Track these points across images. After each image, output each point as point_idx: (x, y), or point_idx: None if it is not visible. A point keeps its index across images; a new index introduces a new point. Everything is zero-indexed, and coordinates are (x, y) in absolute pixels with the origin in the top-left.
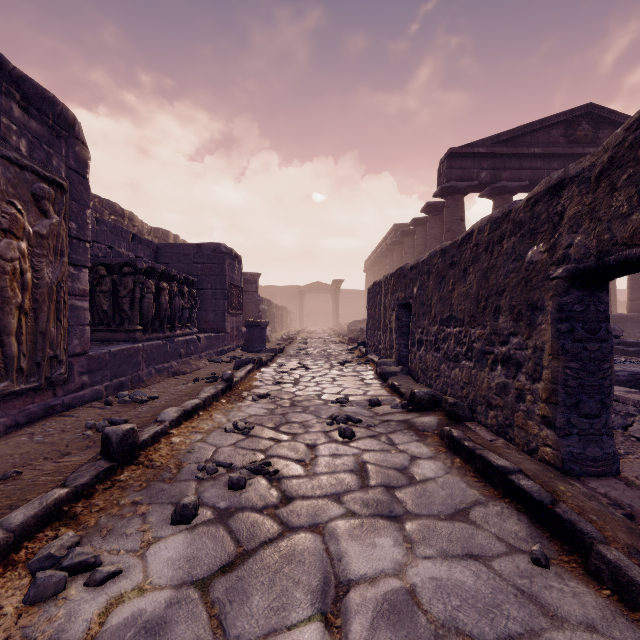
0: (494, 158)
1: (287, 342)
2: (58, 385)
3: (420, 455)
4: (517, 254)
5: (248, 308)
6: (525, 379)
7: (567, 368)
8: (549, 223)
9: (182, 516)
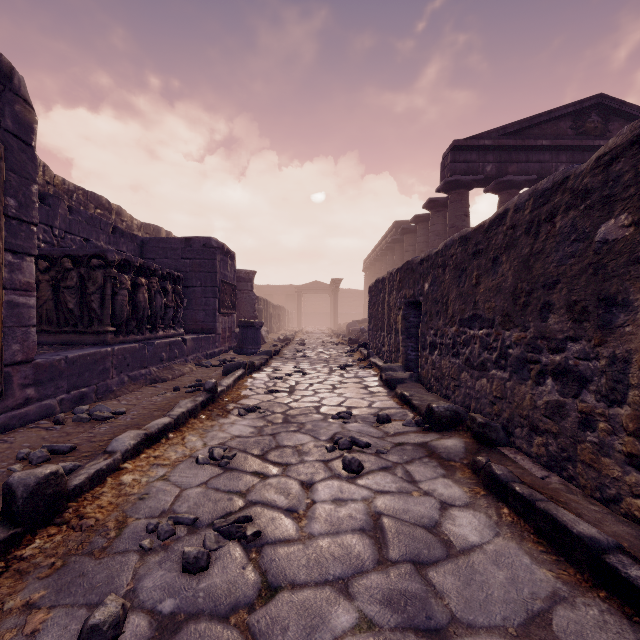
0: (500, 151)
1: (284, 343)
2: None
3: (452, 501)
4: (579, 233)
5: (243, 307)
6: (595, 400)
7: None
8: (638, 185)
9: None
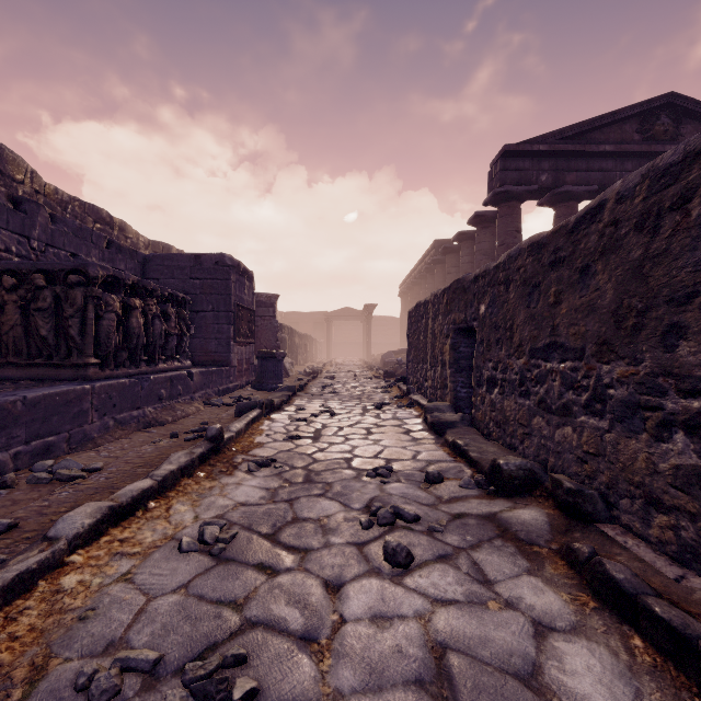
0: (557, 158)
1: (310, 377)
2: None
3: (550, 620)
4: None
5: (264, 336)
6: None
7: None
8: None
9: None
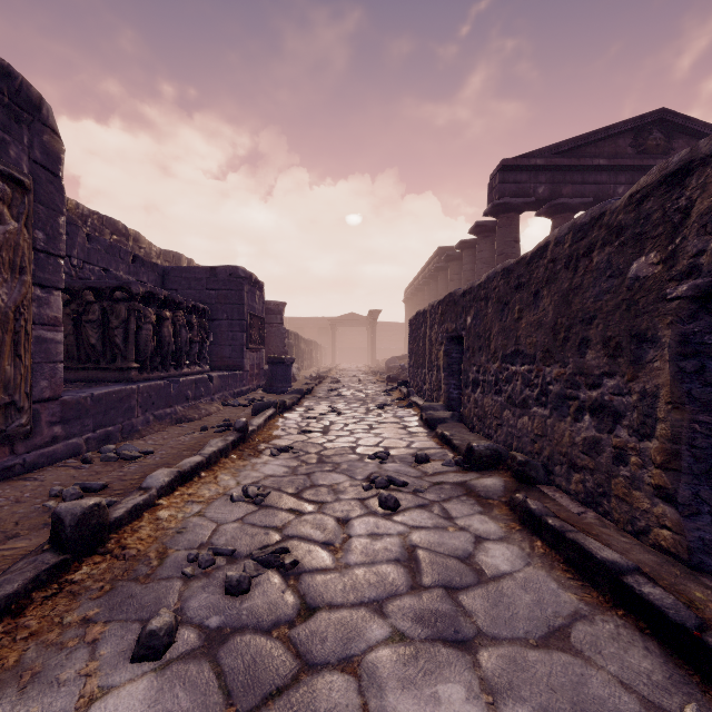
0: (553, 171)
1: (316, 381)
2: (16, 440)
3: (487, 535)
4: (614, 269)
5: (272, 342)
6: (627, 434)
7: (695, 422)
8: (665, 224)
9: (148, 649)
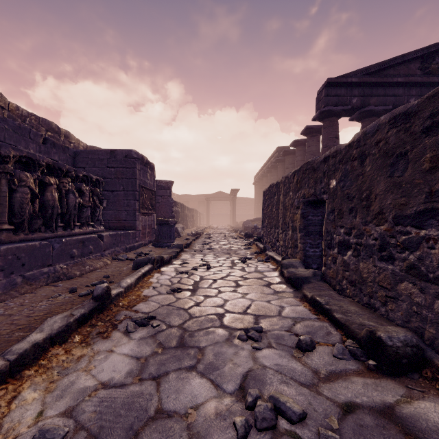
0: (363, 87)
1: (194, 237)
2: None
3: None
4: None
5: (163, 209)
6: None
7: None
8: None
9: None
